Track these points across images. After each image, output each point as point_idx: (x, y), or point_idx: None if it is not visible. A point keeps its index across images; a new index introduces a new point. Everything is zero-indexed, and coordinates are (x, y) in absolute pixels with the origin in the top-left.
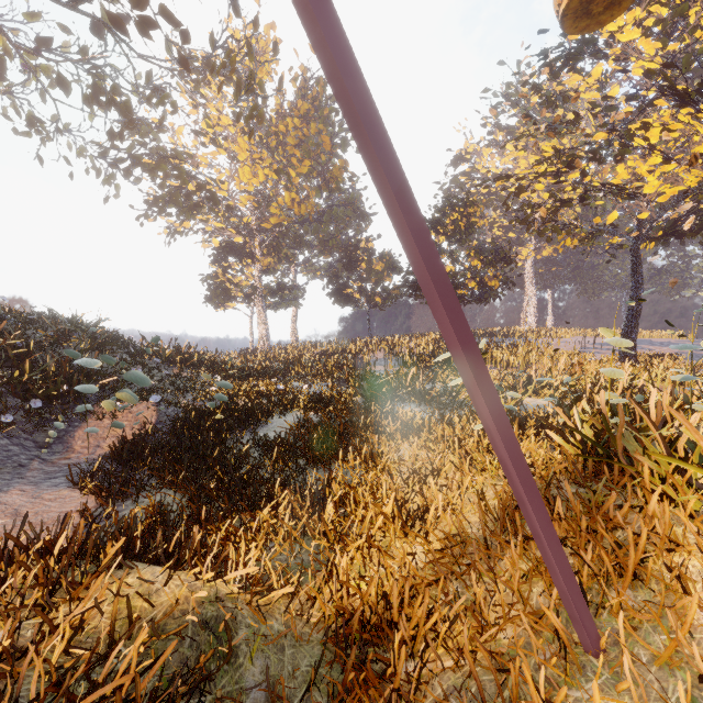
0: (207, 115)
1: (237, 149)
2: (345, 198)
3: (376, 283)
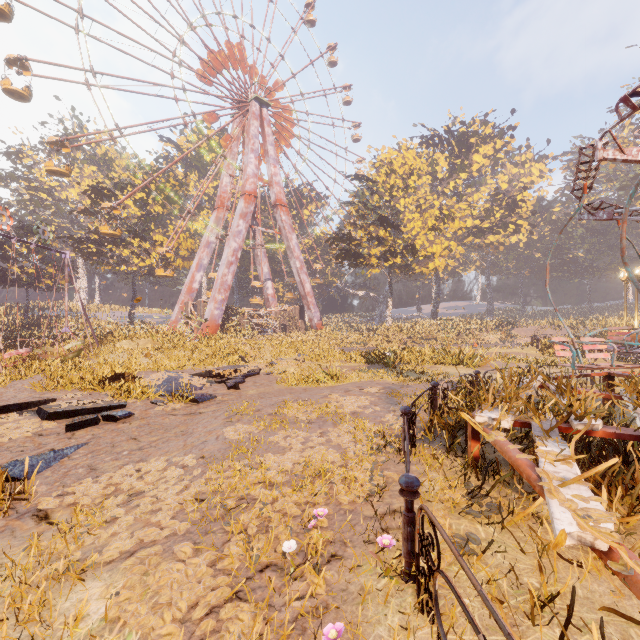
0: None
1: None
2: None
3: None
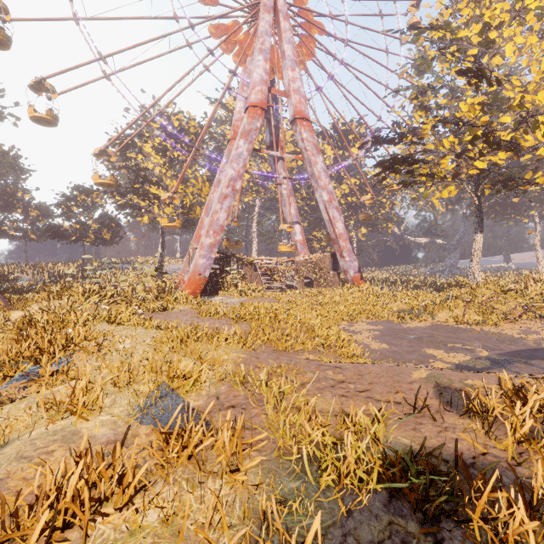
0: None
1: None
2: None
3: (32, 224)
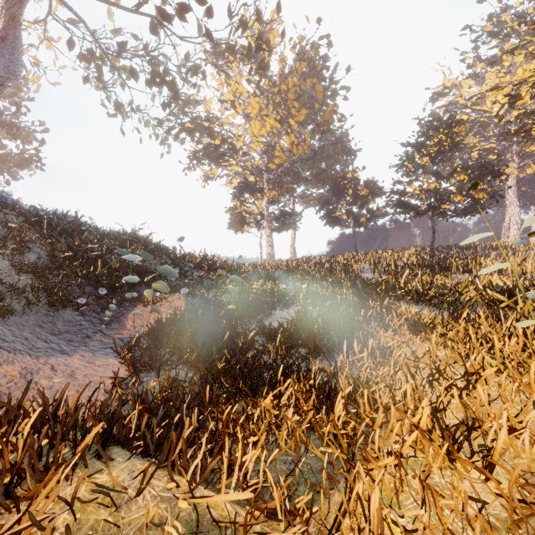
0: (227, 79)
1: (250, 109)
2: (335, 137)
3: (361, 206)
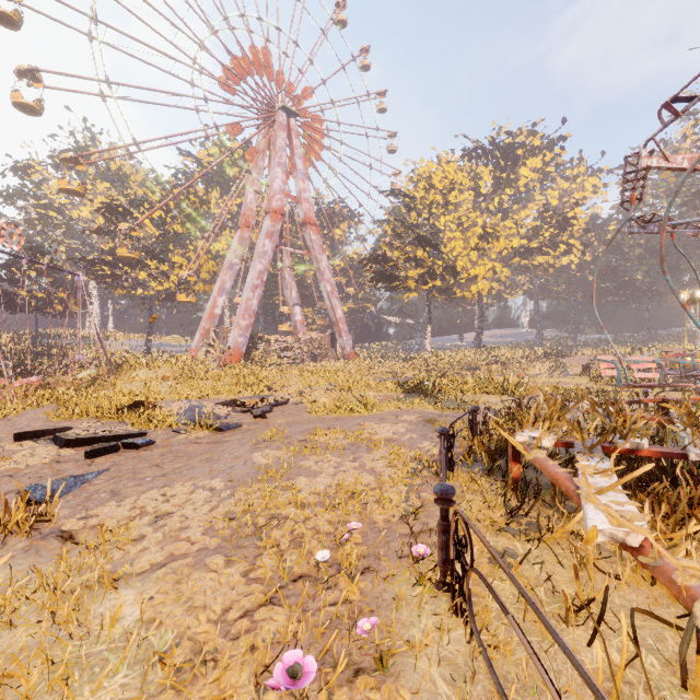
0: None
1: None
2: None
3: None
